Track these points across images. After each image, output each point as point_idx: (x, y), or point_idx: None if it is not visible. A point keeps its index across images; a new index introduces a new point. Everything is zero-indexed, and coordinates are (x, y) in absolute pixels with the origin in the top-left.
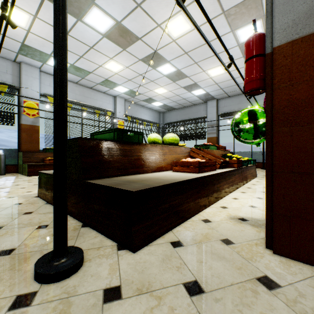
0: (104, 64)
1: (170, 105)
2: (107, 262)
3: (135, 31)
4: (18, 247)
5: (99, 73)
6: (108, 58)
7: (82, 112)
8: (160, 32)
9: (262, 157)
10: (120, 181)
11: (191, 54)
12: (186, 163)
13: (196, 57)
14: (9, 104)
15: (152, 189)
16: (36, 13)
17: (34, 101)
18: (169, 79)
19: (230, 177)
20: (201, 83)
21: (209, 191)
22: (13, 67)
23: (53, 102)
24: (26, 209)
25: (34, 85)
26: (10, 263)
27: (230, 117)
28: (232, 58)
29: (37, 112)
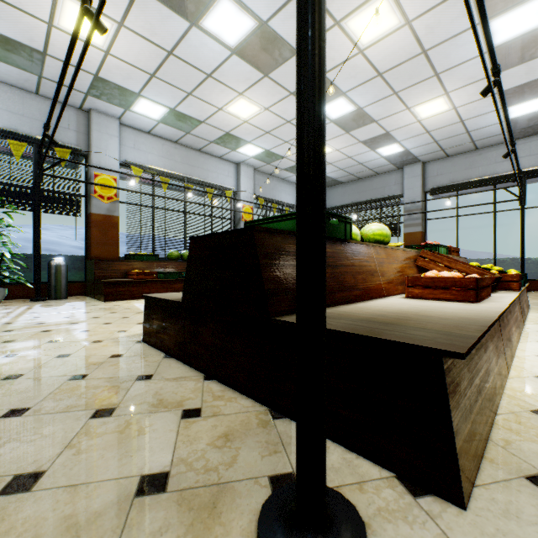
0: (227, 104)
1: (334, 176)
2: (419, 537)
3: (290, 38)
4: (171, 467)
5: (217, 123)
6: (235, 94)
7: (186, 192)
8: (337, 36)
9: (520, 270)
10: (357, 321)
11: (388, 77)
12: (441, 280)
13: (399, 82)
14: (73, 181)
15: (475, 344)
16: (122, 17)
17: (110, 174)
18: (339, 128)
19: (513, 311)
20: (398, 132)
21: (503, 341)
22: (79, 119)
23: (301, 125)
24: (137, 368)
25: (111, 148)
26: (180, 521)
27: (447, 194)
28: (498, 71)
29: (115, 193)
